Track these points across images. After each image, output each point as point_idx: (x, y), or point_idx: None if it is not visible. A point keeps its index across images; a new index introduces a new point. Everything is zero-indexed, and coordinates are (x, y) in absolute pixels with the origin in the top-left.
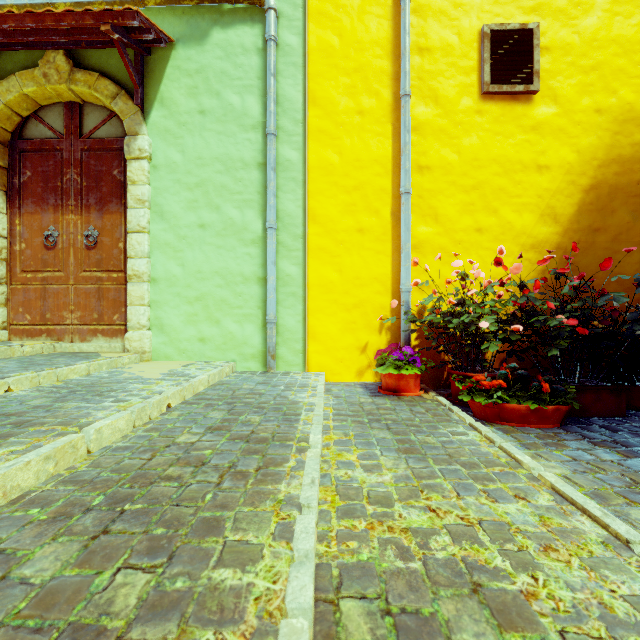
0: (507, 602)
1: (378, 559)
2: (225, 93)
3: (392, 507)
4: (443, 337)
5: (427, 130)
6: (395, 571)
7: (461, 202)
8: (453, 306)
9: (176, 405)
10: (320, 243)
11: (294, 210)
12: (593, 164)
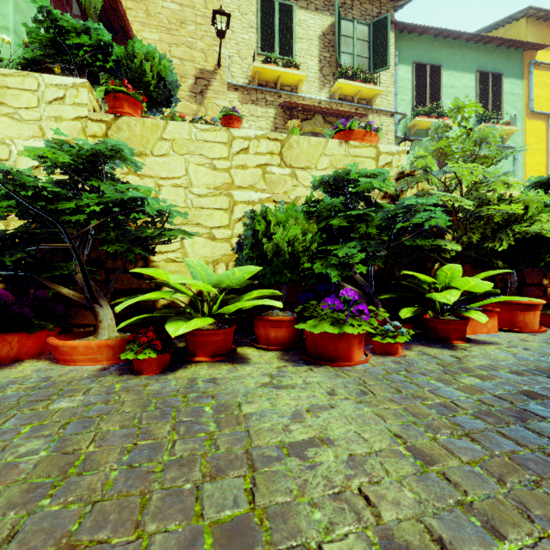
0: None
1: None
2: None
3: None
4: None
5: None
6: None
7: None
8: None
9: None
10: None
11: None
12: None
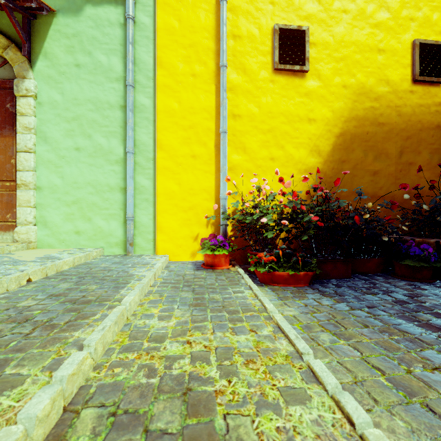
0: (202, 399)
1: (130, 378)
2: (95, 53)
3: (162, 343)
4: (245, 229)
5: (239, 90)
6: (137, 385)
7: (261, 140)
8: (253, 209)
9: (37, 280)
10: (165, 164)
11: (147, 140)
12: (341, 120)
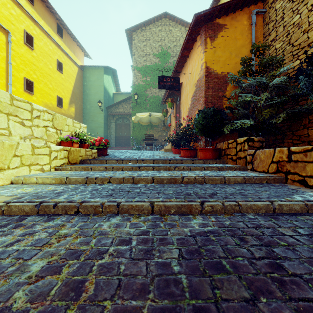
0: None
1: None
2: None
3: None
4: None
5: (14, 93)
6: None
7: None
8: None
9: None
10: None
11: None
12: None
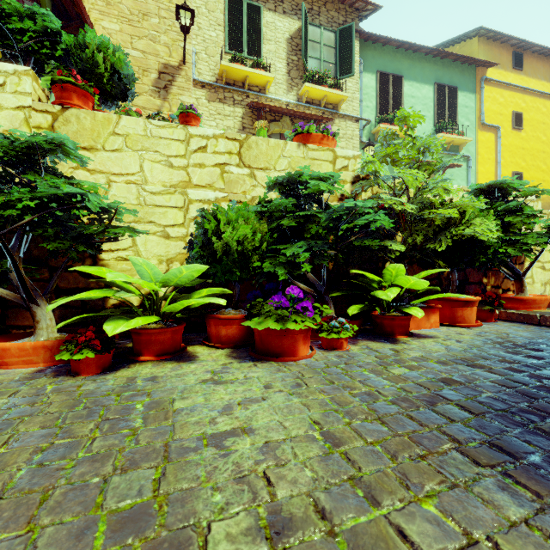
0: None
1: None
2: (458, 180)
3: None
4: None
5: None
6: None
7: None
8: None
9: None
10: None
11: None
12: None
